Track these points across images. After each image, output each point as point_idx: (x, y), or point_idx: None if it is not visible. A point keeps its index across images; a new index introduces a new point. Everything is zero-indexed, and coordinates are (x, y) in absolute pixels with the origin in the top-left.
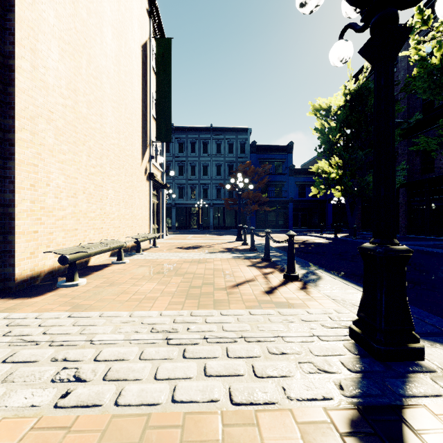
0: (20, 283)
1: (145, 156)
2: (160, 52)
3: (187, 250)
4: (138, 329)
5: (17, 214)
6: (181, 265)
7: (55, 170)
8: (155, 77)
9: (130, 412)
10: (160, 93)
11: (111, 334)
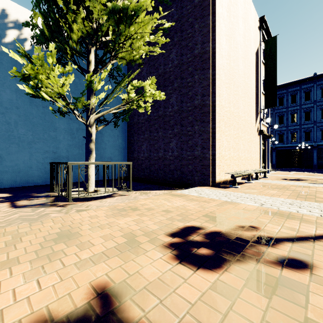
0: (217, 184)
1: (257, 120)
2: (268, 49)
3: (292, 180)
4: (276, 200)
5: (216, 158)
6: (289, 187)
7: (224, 140)
8: (262, 65)
9: (283, 210)
10: (268, 76)
11: (266, 200)
